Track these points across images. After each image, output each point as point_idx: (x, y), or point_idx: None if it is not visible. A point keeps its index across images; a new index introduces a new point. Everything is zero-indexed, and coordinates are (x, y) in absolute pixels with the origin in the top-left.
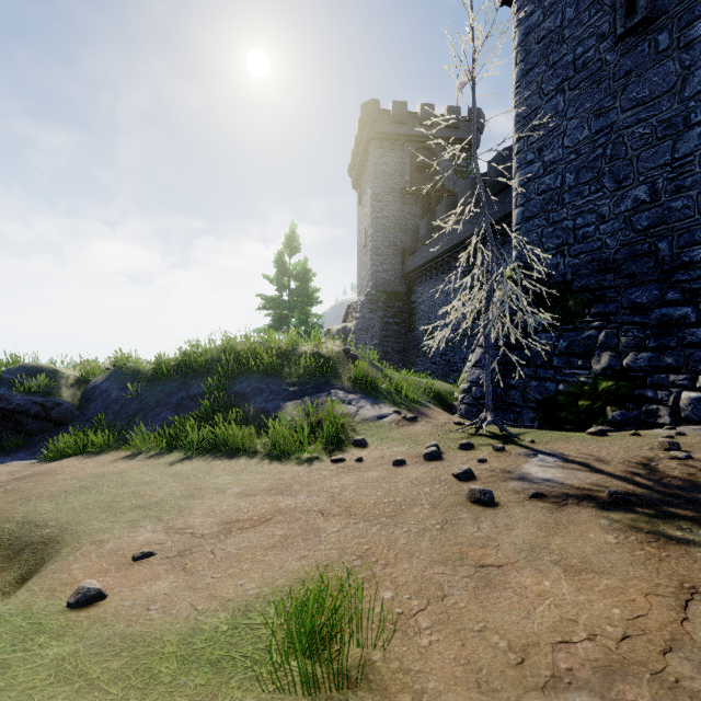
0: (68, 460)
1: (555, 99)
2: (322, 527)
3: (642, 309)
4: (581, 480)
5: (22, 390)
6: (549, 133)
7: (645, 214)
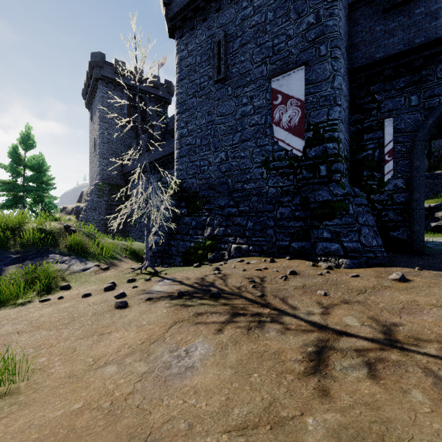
0: None
1: (193, 99)
2: (15, 340)
3: (222, 208)
4: (173, 289)
5: None
6: (190, 115)
7: (224, 165)
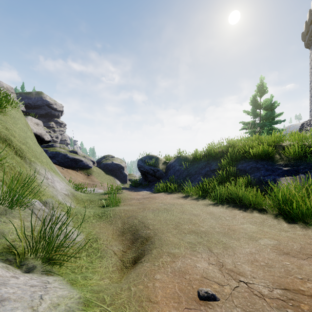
0: (160, 194)
1: None
2: None
3: None
4: None
5: (147, 164)
6: None
7: None
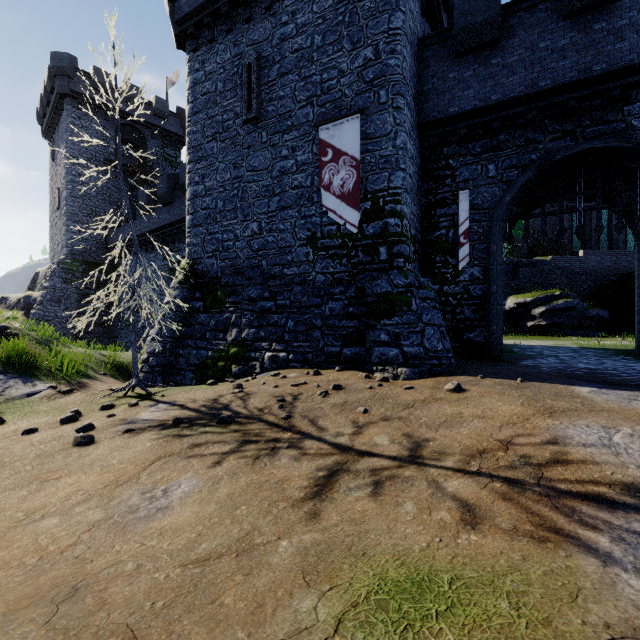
0: None
1: (212, 143)
2: None
3: (254, 301)
4: (169, 415)
5: None
6: (208, 166)
7: (257, 241)
